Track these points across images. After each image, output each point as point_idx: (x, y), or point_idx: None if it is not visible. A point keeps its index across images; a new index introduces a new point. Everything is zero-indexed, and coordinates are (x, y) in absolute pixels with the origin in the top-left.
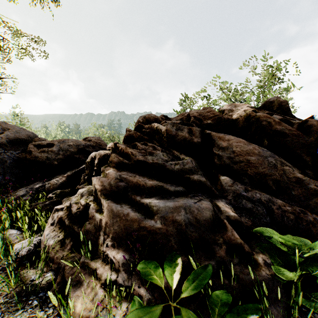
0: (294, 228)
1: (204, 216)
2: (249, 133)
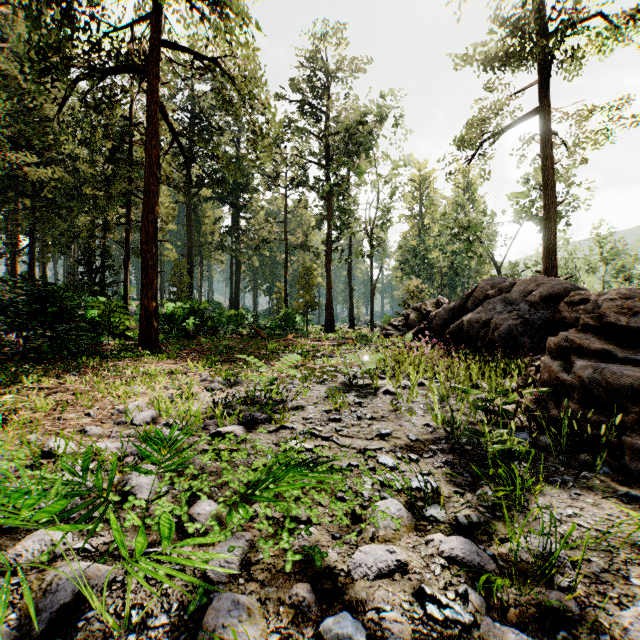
0: None
1: (619, 381)
2: None
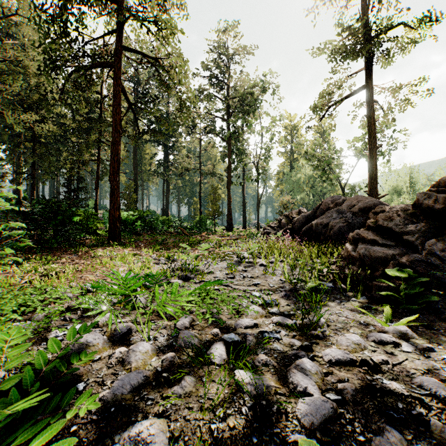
0: None
1: (376, 255)
2: None
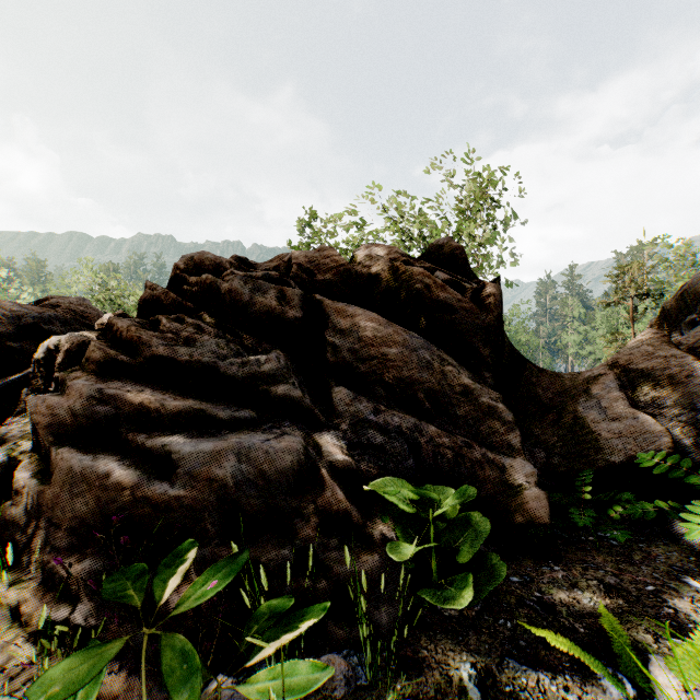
0: (453, 474)
1: (279, 465)
2: (398, 303)
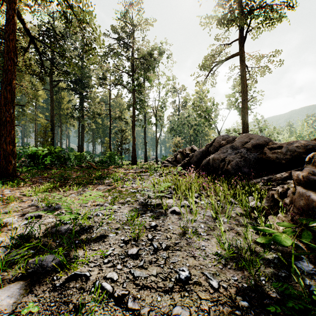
0: None
1: None
2: None
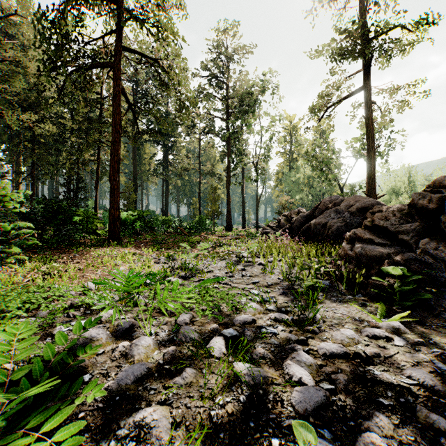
0: None
1: (372, 254)
2: None
